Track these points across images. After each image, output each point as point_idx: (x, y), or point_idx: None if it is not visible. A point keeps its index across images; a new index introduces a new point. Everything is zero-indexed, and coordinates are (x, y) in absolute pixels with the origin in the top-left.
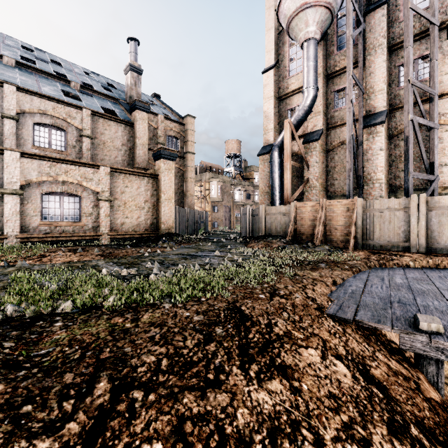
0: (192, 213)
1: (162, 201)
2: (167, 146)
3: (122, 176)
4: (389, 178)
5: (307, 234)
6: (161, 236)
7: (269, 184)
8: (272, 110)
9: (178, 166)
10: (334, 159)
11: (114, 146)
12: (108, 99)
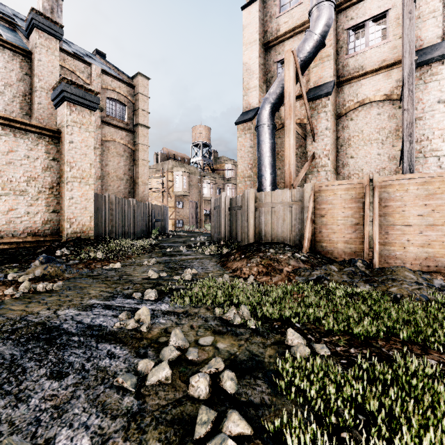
0: (141, 206)
1: (67, 181)
2: (108, 113)
3: None
4: None
5: (337, 241)
6: (58, 246)
7: (252, 165)
8: (256, 60)
9: (125, 142)
10: (349, 128)
11: None
12: None
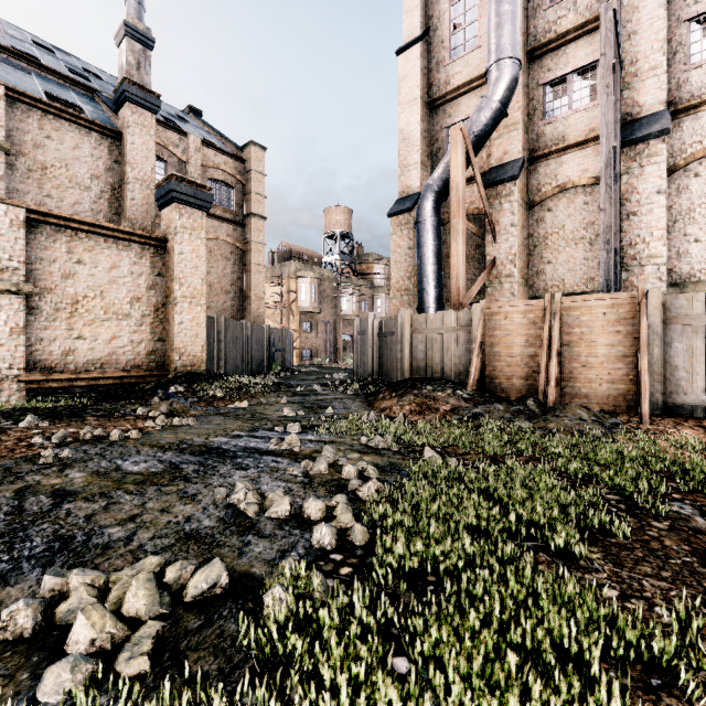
0: (257, 331)
1: (176, 301)
2: None
3: (65, 236)
4: (666, 256)
5: (513, 376)
6: (168, 381)
7: (411, 273)
8: (417, 127)
9: (232, 240)
10: (545, 222)
11: (71, 178)
12: (74, 88)
